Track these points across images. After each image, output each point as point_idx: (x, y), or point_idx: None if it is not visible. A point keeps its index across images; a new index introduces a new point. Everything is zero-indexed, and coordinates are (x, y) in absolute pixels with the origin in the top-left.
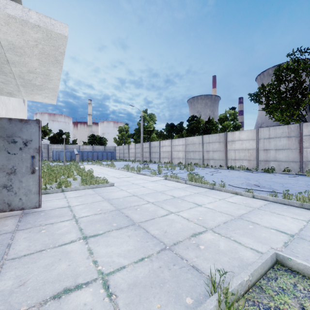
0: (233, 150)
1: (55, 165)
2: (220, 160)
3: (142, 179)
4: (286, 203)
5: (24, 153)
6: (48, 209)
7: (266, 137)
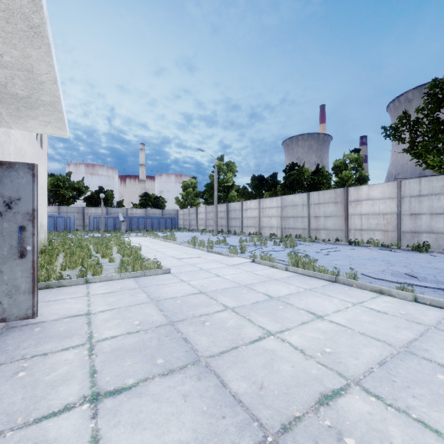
0: (358, 215)
1: (90, 238)
2: (336, 231)
3: (216, 261)
4: None
5: (7, 221)
6: (51, 318)
7: (414, 195)
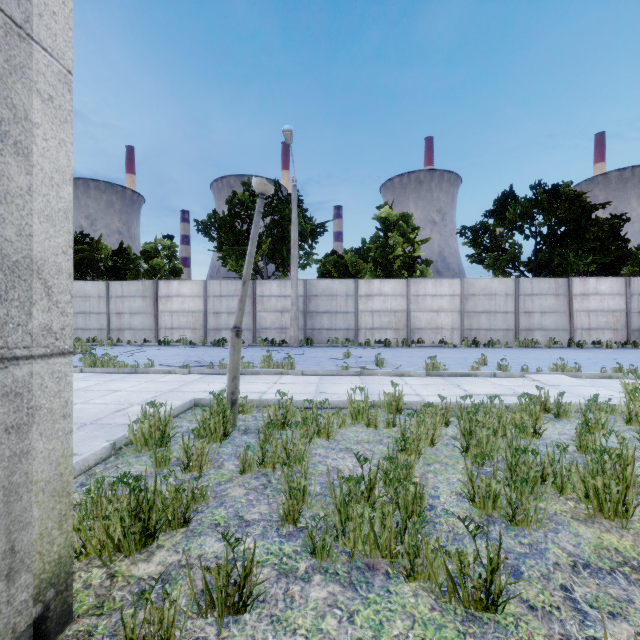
0: (169, 312)
1: None
2: (145, 330)
3: None
4: (221, 373)
5: None
6: None
7: (217, 295)
